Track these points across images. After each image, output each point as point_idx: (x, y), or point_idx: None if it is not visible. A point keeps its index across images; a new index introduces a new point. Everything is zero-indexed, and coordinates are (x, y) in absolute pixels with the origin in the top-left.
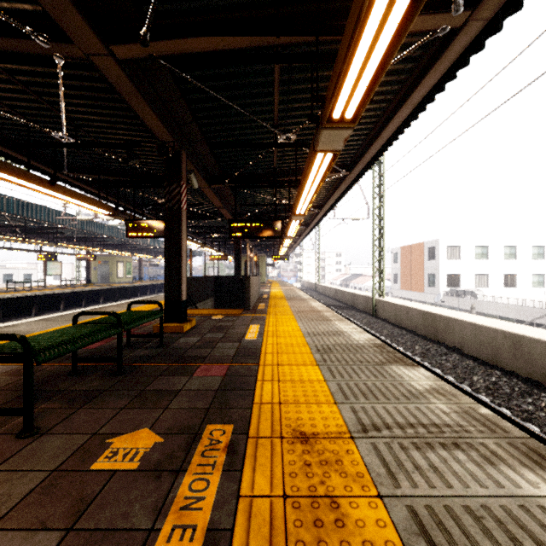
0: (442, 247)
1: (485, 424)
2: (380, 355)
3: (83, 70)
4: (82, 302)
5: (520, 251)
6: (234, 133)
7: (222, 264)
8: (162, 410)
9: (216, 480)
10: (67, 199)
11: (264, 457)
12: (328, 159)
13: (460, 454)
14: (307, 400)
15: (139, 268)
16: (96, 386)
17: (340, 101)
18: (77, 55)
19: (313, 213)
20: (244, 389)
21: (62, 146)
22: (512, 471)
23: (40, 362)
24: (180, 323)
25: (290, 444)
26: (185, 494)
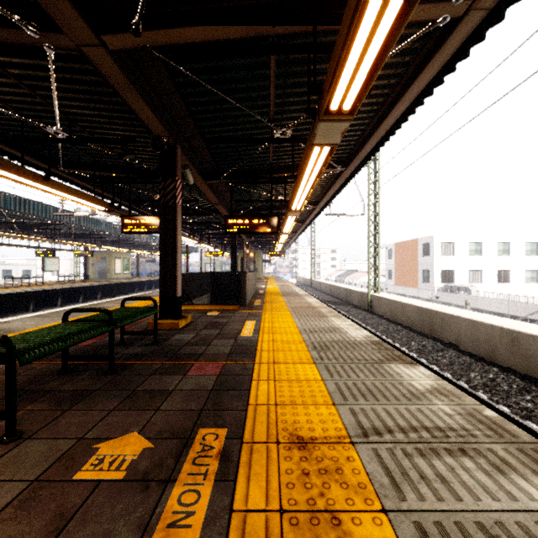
0: (436, 244)
1: (492, 427)
2: (378, 352)
3: (75, 62)
4: (79, 298)
5: (514, 247)
6: (229, 128)
7: (218, 260)
8: (153, 412)
9: (207, 492)
10: (62, 194)
11: (260, 465)
12: (324, 154)
13: (467, 461)
14: (304, 401)
15: (136, 264)
16: (86, 386)
17: (338, 92)
18: (68, 45)
19: (309, 210)
20: (239, 389)
21: (56, 141)
22: (525, 481)
23: (24, 362)
24: (175, 320)
25: (287, 450)
26: (174, 508)
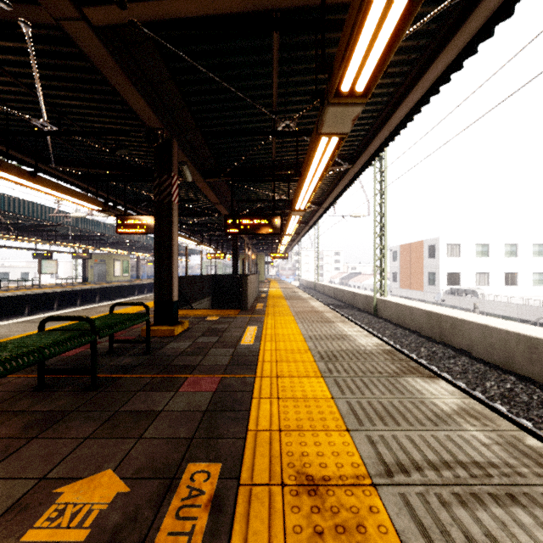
0: (442, 246)
1: (540, 462)
2: (392, 364)
3: (59, 45)
4: (77, 301)
5: (521, 249)
6: (229, 121)
7: (220, 262)
8: (135, 441)
9: None
10: (52, 192)
11: (260, 519)
12: (332, 145)
13: (521, 513)
14: (313, 426)
15: (136, 266)
16: (62, 406)
17: (351, 68)
18: (45, 20)
19: (312, 210)
20: (237, 410)
21: (44, 134)
22: None
23: None
24: (171, 326)
25: (294, 495)
26: None
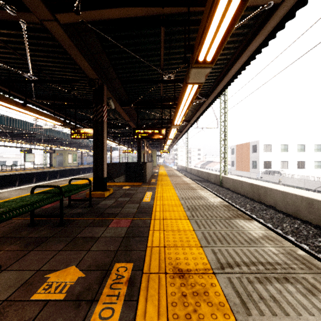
0: (260, 145)
1: (303, 262)
2: (228, 212)
3: (40, 32)
4: (46, 178)
5: (307, 147)
6: (136, 74)
7: (130, 155)
8: (86, 252)
9: (119, 309)
10: (34, 115)
11: (154, 289)
12: (194, 89)
13: (290, 286)
14: (182, 244)
15: (81, 157)
16: (45, 234)
17: (204, 48)
18: (34, 20)
19: (184, 125)
20: (141, 236)
21: (30, 82)
22: None
23: (1, 221)
24: (103, 191)
25: (171, 278)
26: None
